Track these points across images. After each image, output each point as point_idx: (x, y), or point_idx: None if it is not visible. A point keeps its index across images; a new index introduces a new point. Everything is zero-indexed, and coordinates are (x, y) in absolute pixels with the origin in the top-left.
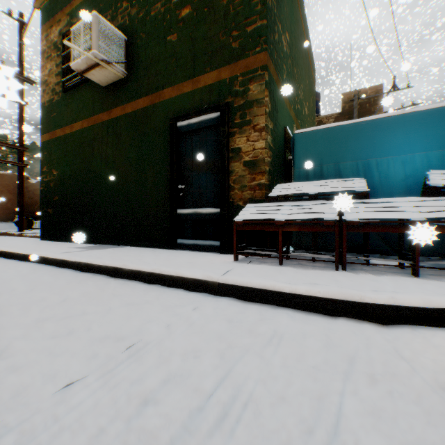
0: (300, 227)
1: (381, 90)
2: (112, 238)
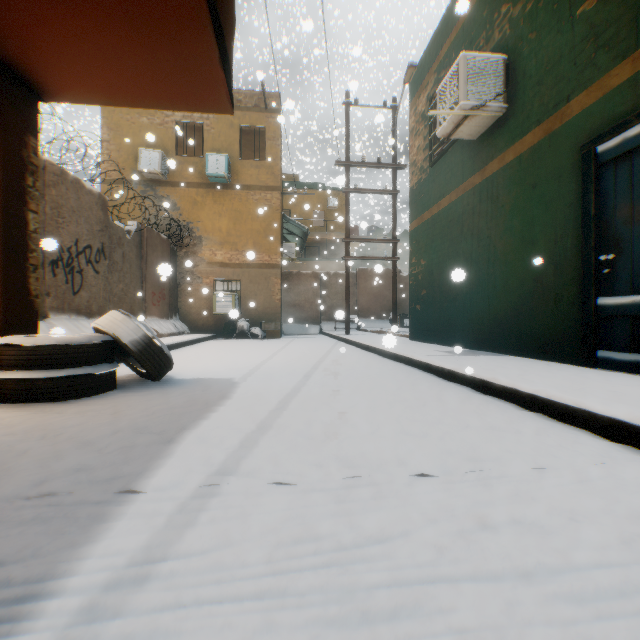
0: None
1: None
2: (485, 342)
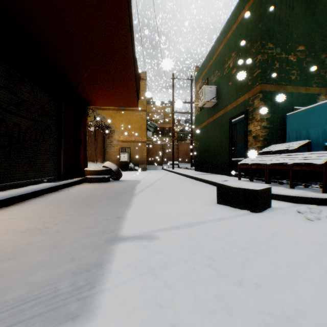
0: (255, 166)
1: None
2: (213, 171)
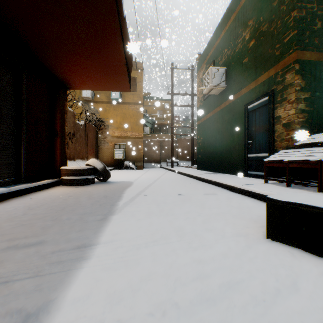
0: (296, 164)
1: None
2: (220, 169)
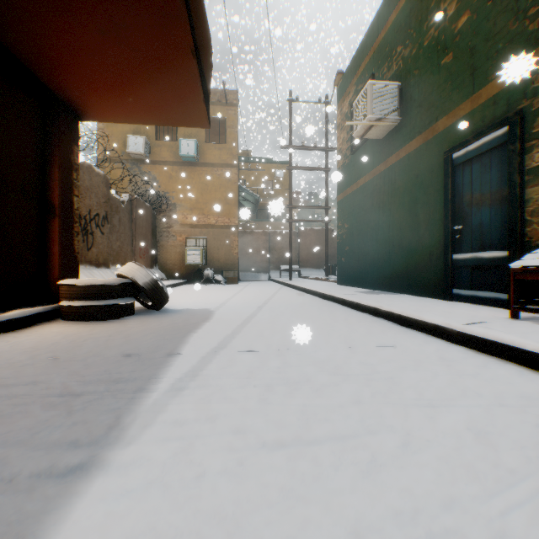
0: None
1: None
2: (387, 285)
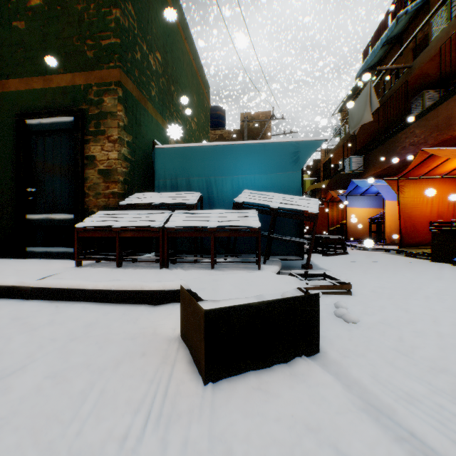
0: (133, 233)
1: (270, 116)
2: None
